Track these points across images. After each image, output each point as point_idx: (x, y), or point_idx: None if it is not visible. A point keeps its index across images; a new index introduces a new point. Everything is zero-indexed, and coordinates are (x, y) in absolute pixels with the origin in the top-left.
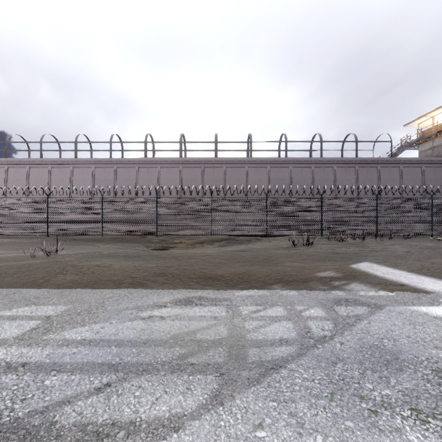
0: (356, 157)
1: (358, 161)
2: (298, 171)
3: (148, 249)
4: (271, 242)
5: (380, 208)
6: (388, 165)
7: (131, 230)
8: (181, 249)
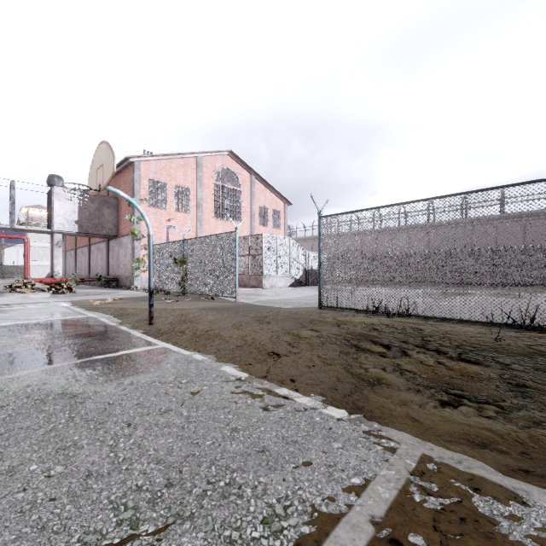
0: None
1: None
2: None
3: None
4: None
5: None
6: None
7: (390, 278)
8: None
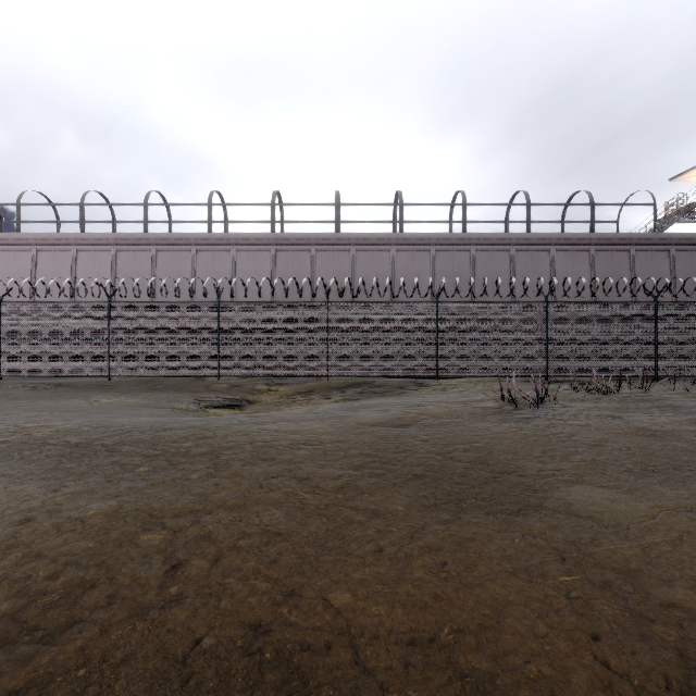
0: (592, 232)
1: (595, 239)
2: (486, 258)
3: (199, 406)
4: (447, 390)
5: (663, 324)
6: (649, 247)
7: (167, 366)
8: (267, 406)
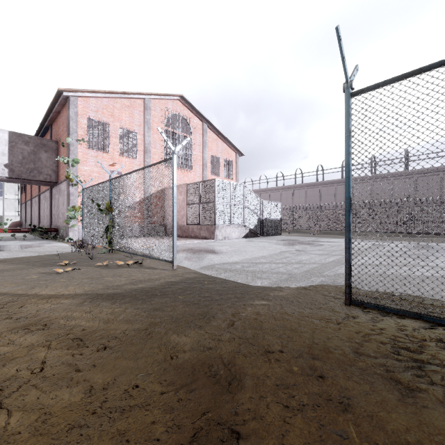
0: None
1: None
2: None
3: None
4: None
5: None
6: None
7: (338, 228)
8: None
